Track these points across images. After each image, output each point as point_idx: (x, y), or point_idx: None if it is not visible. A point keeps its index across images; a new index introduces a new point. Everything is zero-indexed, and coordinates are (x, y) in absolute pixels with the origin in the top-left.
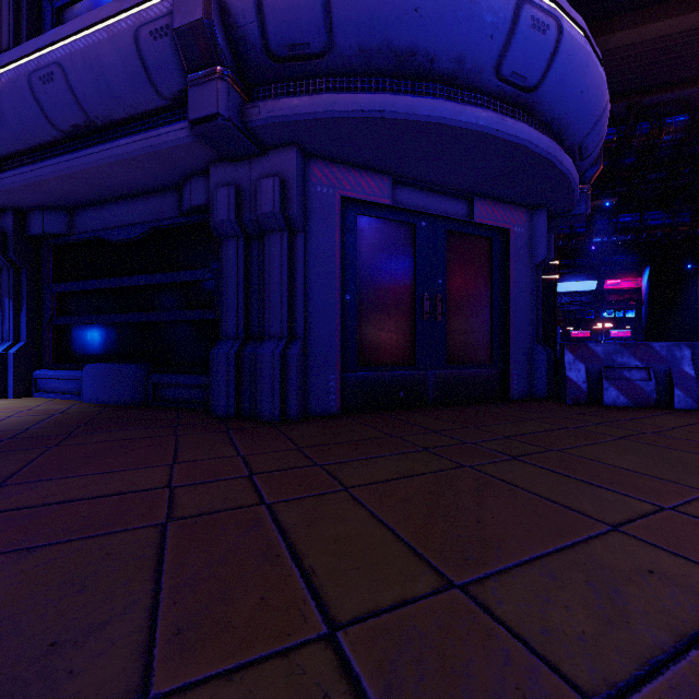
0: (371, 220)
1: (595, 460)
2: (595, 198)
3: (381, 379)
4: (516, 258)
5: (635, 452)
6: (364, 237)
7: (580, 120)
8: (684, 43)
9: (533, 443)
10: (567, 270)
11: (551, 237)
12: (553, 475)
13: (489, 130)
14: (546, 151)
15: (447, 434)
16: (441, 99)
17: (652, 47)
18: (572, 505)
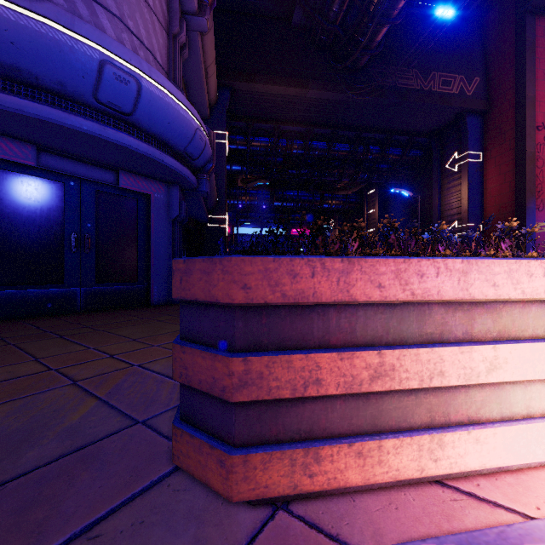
0: (17, 174)
1: (113, 332)
2: (271, 178)
3: (27, 295)
4: (156, 214)
5: (147, 327)
6: (8, 187)
7: (176, 138)
8: (292, 101)
9: (96, 328)
10: (272, 220)
11: (182, 203)
12: (63, 342)
13: (94, 133)
14: (147, 153)
15: (45, 328)
16: (48, 106)
17: (278, 98)
18: (38, 353)
